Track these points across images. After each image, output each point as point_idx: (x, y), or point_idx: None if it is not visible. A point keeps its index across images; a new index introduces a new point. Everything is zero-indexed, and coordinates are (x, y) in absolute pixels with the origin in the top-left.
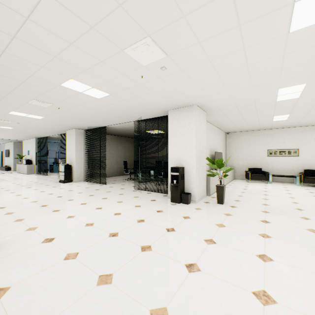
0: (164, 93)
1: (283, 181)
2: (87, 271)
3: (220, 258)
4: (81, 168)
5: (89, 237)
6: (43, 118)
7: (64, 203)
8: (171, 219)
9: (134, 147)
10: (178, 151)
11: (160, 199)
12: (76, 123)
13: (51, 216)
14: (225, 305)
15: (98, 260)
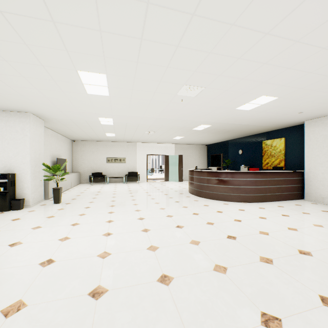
0: None
1: (117, 182)
2: None
3: (43, 233)
4: None
5: None
6: None
7: None
8: None
9: None
10: (8, 156)
11: None
12: None
13: None
14: (38, 249)
15: None
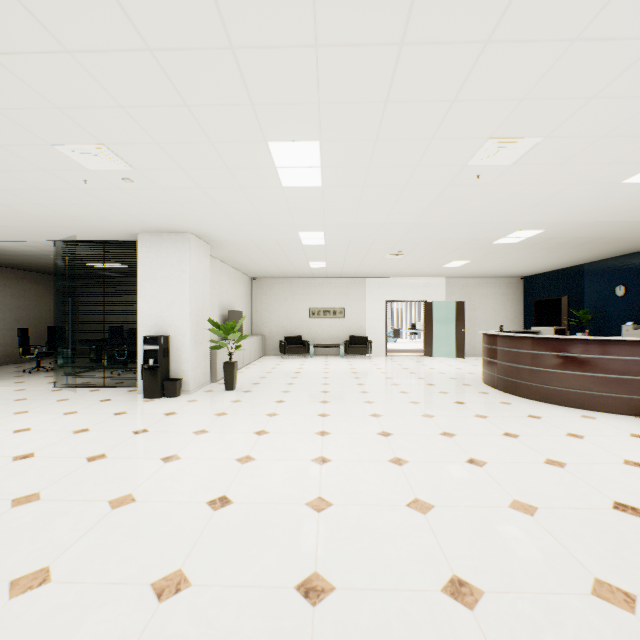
0: (129, 208)
1: (328, 354)
2: None
3: (210, 443)
4: None
5: None
6: None
7: None
8: (143, 420)
9: (48, 296)
10: (160, 308)
11: (122, 396)
12: None
13: None
14: (204, 474)
15: (2, 488)
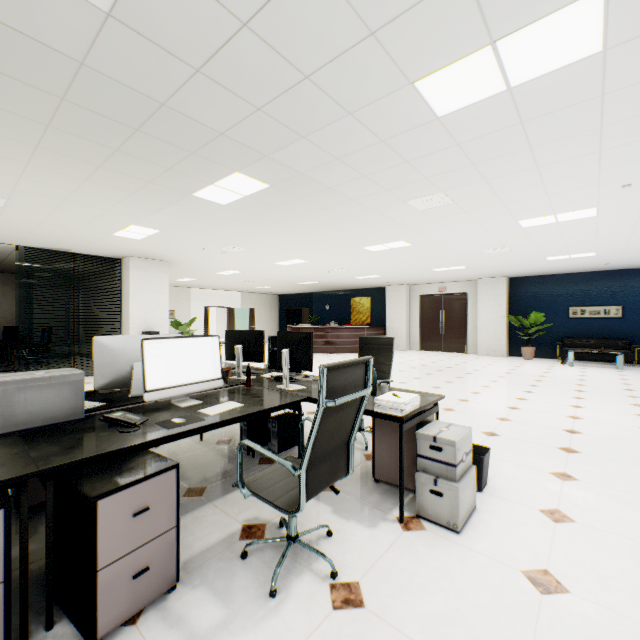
0: (180, 253)
1: None
2: None
3: None
4: None
5: None
6: None
7: None
8: None
9: None
10: (147, 312)
11: None
12: None
13: None
14: None
15: None
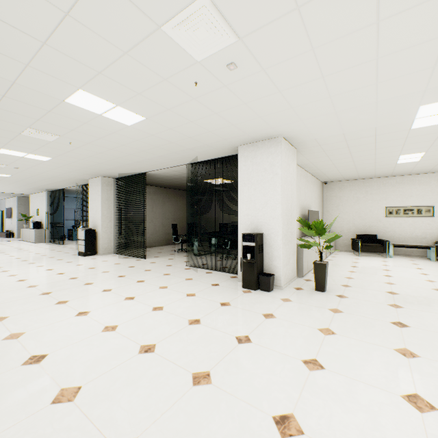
0: (232, 115)
1: (410, 255)
2: (88, 433)
3: (337, 403)
4: (110, 234)
5: (106, 354)
6: (51, 160)
7: (77, 289)
8: (244, 319)
9: (188, 204)
10: (254, 208)
11: (226, 282)
12: (100, 168)
13: (52, 312)
14: None
15: (112, 405)
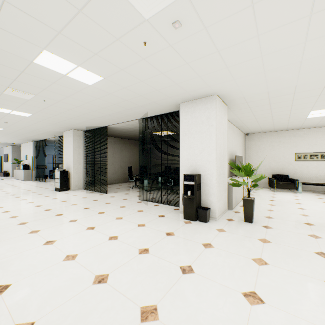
0: (175, 74)
1: (315, 191)
2: None
3: None
4: (80, 174)
5: (63, 284)
6: (31, 115)
7: (49, 220)
8: (186, 249)
9: (141, 151)
10: (193, 154)
11: (170, 214)
12: (71, 123)
13: (24, 241)
14: None
15: None
